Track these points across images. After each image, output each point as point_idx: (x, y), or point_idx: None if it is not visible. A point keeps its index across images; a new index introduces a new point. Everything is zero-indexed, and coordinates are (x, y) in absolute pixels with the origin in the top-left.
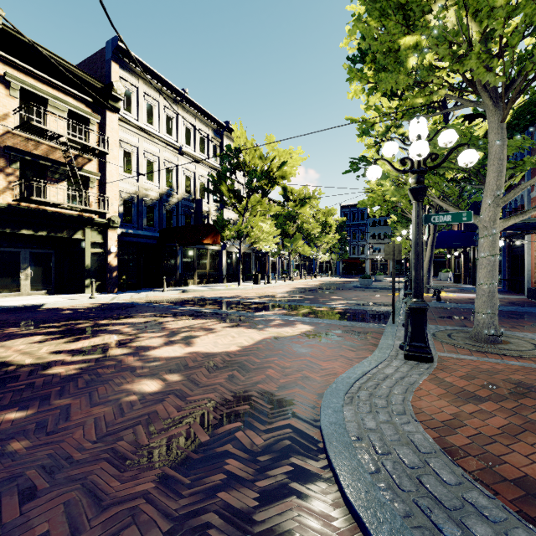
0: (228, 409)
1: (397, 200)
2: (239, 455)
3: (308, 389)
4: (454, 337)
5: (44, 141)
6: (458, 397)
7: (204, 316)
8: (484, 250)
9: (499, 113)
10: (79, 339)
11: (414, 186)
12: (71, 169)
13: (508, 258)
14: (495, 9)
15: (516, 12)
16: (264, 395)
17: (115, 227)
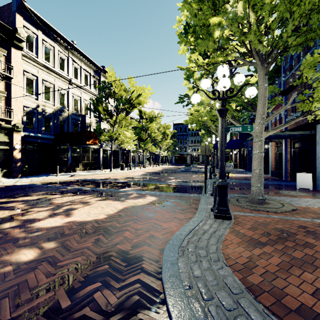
0: (91, 271)
1: (205, 120)
2: (95, 317)
3: (153, 245)
4: (240, 201)
5: None
6: (249, 243)
7: (84, 193)
8: (256, 149)
9: (264, 70)
10: None
11: (220, 108)
12: None
13: None
14: (265, 4)
15: (275, 9)
16: (121, 254)
17: (19, 131)
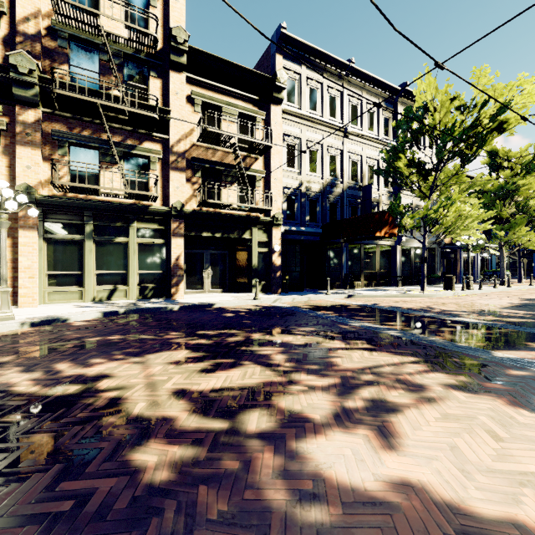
0: None
1: None
2: None
3: None
4: None
5: (220, 147)
6: None
7: (392, 347)
8: None
9: None
10: (218, 367)
11: None
12: (239, 169)
13: None
14: None
15: None
16: None
17: (279, 224)
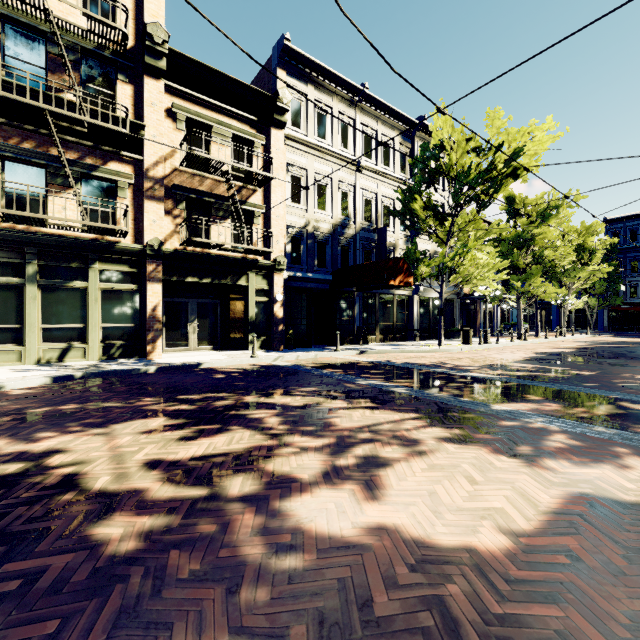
0: None
1: None
2: None
3: None
4: None
5: (209, 174)
6: None
7: (396, 404)
8: None
9: None
10: (201, 434)
11: None
12: (233, 202)
13: None
14: None
15: None
16: None
17: (281, 269)
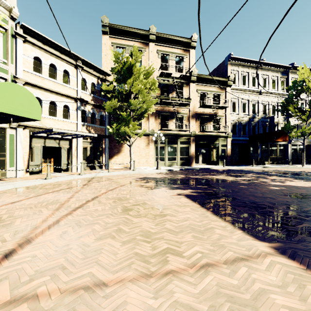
0: (308, 195)
1: None
2: None
3: None
4: None
5: (206, 108)
6: None
7: (285, 177)
8: None
9: None
10: (237, 177)
11: None
12: (215, 117)
13: None
14: None
15: None
16: None
17: (230, 137)
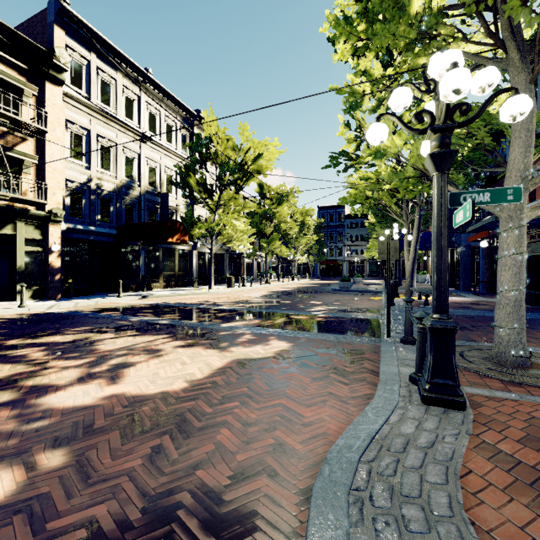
0: None
1: (380, 197)
2: None
3: (283, 476)
4: (469, 357)
5: None
6: (536, 489)
7: (156, 331)
8: (508, 247)
9: (527, 71)
10: None
11: (436, 150)
12: None
13: (487, 260)
14: None
15: None
16: (202, 502)
17: (59, 221)
